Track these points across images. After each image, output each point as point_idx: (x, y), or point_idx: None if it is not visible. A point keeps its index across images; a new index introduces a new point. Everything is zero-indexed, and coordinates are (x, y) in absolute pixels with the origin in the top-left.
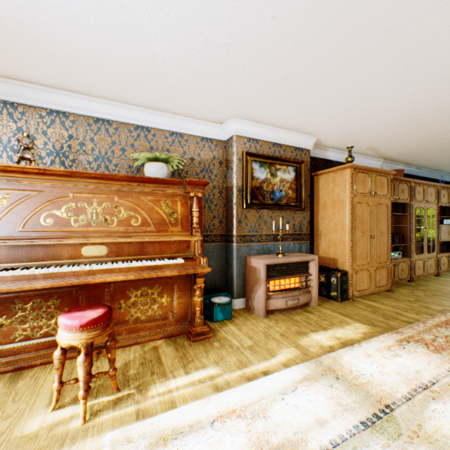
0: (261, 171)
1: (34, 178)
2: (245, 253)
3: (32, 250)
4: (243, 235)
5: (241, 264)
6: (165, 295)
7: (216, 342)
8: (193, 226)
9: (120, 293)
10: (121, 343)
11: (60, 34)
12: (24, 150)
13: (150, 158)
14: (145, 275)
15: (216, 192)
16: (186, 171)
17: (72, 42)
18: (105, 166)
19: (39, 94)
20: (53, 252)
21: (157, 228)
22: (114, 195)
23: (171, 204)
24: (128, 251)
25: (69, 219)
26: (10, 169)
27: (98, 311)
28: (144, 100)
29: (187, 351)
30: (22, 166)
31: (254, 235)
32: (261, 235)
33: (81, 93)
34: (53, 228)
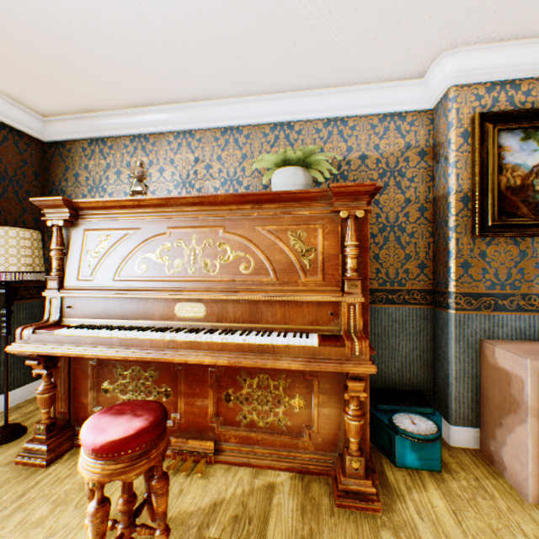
0: (525, 150)
1: (132, 214)
2: (478, 332)
3: (125, 304)
4: (474, 295)
5: (468, 354)
6: (296, 395)
7: (388, 531)
8: (344, 274)
9: (228, 377)
10: (226, 456)
11: (133, 3)
12: (137, 182)
13: (277, 164)
14: (244, 361)
15: (412, 210)
16: (352, 179)
17: (150, 9)
18: (234, 191)
19: (164, 116)
20: (144, 308)
21: (278, 277)
22: (218, 227)
23: (304, 235)
24: (233, 314)
25: (163, 264)
26: (109, 204)
27: (130, 425)
28: (275, 76)
29: (318, 527)
30: (117, 199)
31: (504, 296)
32: (528, 295)
33: (202, 99)
34: (146, 276)
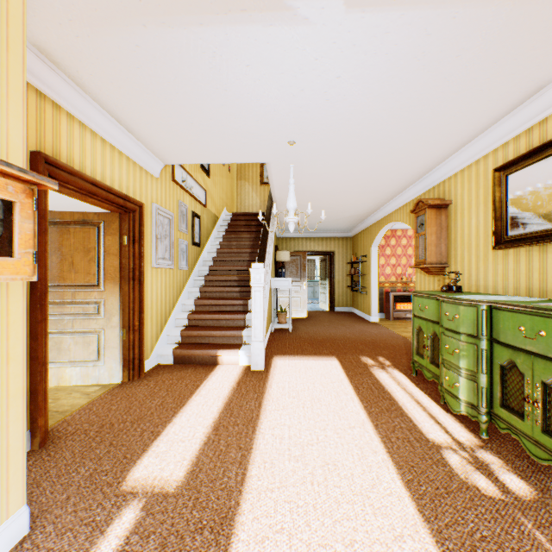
0: None
1: None
2: None
3: None
4: None
5: None
6: None
7: None
8: None
9: None
10: None
11: None
12: None
13: None
14: None
15: None
16: None
17: None
18: None
19: None
20: None
21: None
22: None
23: None
24: None
25: None
26: None
27: None
28: None
29: None
30: None
31: None
32: None
33: None
34: None
